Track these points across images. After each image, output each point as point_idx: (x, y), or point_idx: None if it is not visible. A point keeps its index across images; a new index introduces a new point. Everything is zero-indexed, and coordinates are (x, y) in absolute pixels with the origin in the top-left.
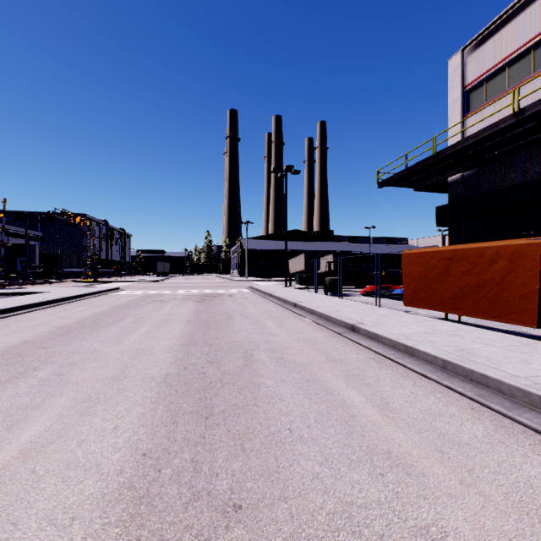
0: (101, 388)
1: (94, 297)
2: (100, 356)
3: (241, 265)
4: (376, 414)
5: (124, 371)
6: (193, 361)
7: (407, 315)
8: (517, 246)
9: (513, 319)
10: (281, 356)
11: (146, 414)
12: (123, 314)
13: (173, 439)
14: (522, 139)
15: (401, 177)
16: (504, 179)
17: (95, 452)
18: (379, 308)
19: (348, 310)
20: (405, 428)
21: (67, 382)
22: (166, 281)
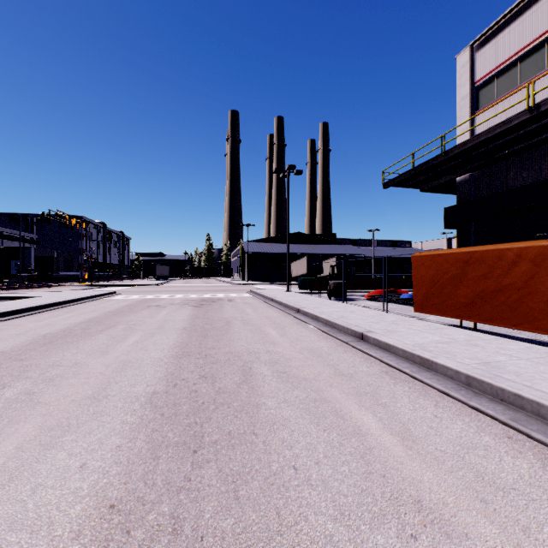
0: (75, 411)
1: (87, 301)
2: (81, 370)
3: (242, 268)
4: (397, 445)
5: (105, 389)
6: (185, 376)
7: (417, 322)
8: (542, 247)
9: (537, 327)
10: (284, 369)
11: (123, 447)
12: (115, 320)
13: (151, 483)
14: (535, 136)
15: (407, 177)
16: (515, 179)
17: (51, 503)
18: (387, 314)
19: (355, 316)
20: (434, 465)
21: (36, 403)
22: (165, 285)
